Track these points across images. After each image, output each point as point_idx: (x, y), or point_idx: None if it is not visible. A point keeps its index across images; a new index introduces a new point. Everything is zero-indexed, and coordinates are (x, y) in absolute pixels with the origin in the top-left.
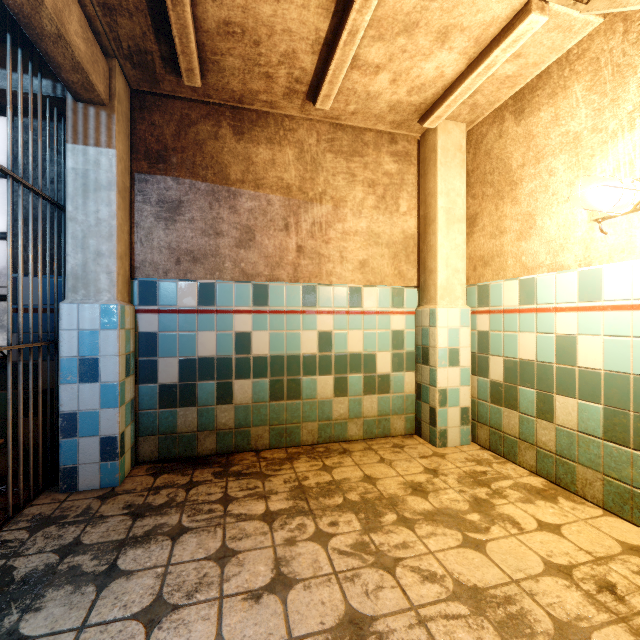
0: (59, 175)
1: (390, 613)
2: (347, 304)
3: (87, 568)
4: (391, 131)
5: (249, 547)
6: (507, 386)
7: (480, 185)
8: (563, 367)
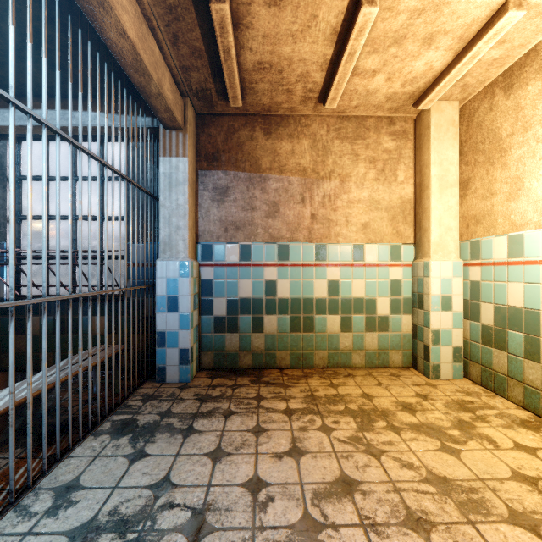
0: (154, 176)
1: (373, 481)
2: (351, 258)
3: (176, 425)
4: (389, 115)
5: (275, 428)
6: (497, 329)
7: (472, 153)
8: None
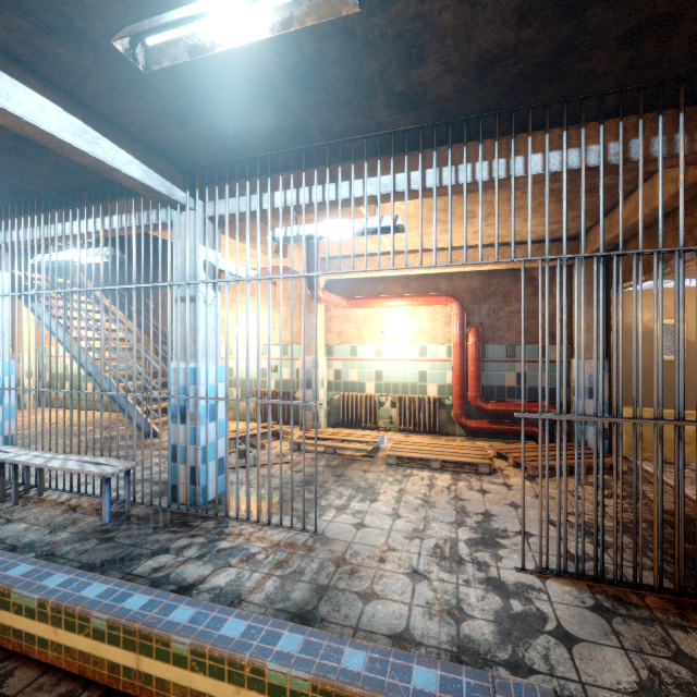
0: None
1: None
2: None
3: None
4: None
5: None
6: (52, 382)
7: None
8: (66, 374)
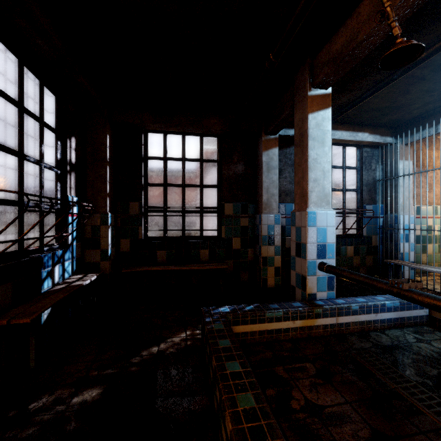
0: (375, 168)
1: None
2: None
3: None
4: None
5: None
6: None
7: None
8: None
